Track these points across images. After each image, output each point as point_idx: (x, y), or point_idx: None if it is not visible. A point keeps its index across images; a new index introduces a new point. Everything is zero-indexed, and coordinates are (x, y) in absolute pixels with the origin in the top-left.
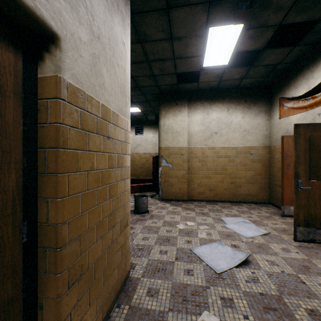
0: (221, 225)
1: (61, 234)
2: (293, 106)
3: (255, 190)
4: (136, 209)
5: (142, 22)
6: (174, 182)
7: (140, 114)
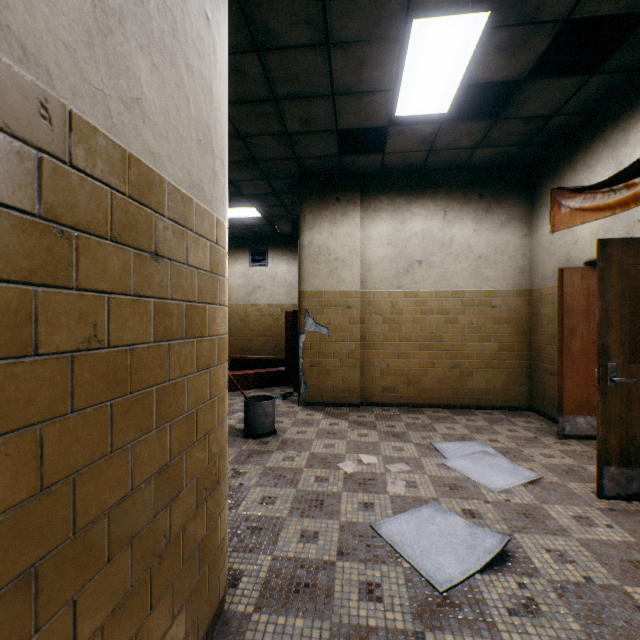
0: (436, 463)
1: None
2: (582, 206)
3: (501, 383)
4: (249, 429)
5: None
6: (332, 366)
7: (260, 223)
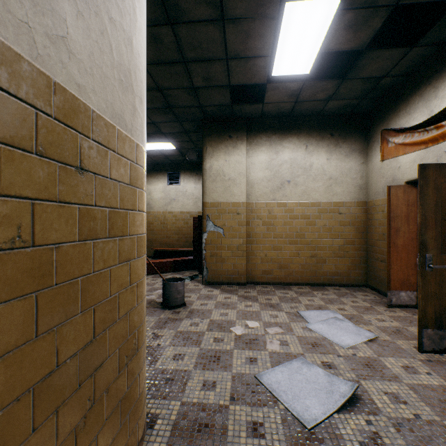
0: (301, 326)
1: None
2: (404, 141)
3: (345, 267)
4: (166, 302)
5: None
6: (226, 256)
7: (174, 153)
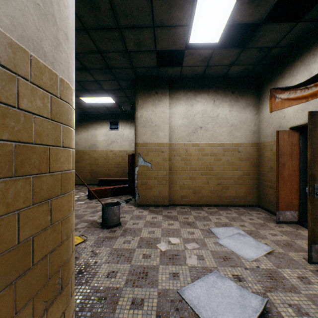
0: (213, 241)
1: None
2: (289, 97)
3: (243, 192)
4: (104, 223)
5: None
6: (153, 184)
7: (114, 106)
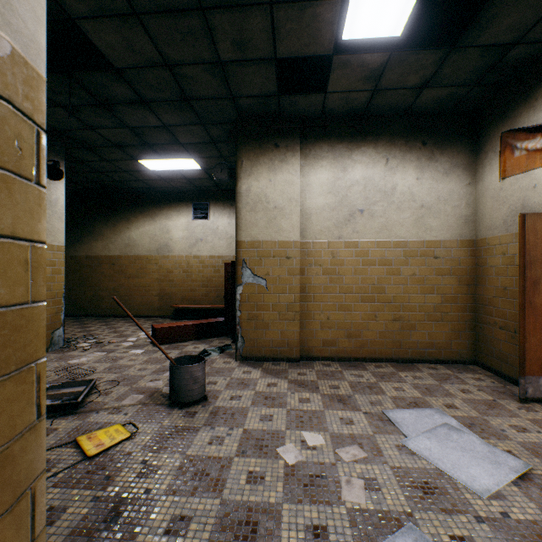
0: (395, 444)
1: None
2: None
3: (444, 335)
4: (175, 396)
5: None
6: (270, 319)
7: (200, 176)
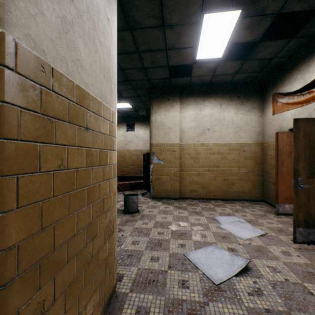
0: (215, 226)
1: (4, 266)
2: (287, 102)
3: (248, 188)
4: (126, 209)
5: (131, 5)
6: (165, 179)
7: (131, 110)
